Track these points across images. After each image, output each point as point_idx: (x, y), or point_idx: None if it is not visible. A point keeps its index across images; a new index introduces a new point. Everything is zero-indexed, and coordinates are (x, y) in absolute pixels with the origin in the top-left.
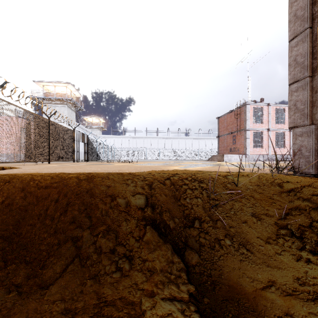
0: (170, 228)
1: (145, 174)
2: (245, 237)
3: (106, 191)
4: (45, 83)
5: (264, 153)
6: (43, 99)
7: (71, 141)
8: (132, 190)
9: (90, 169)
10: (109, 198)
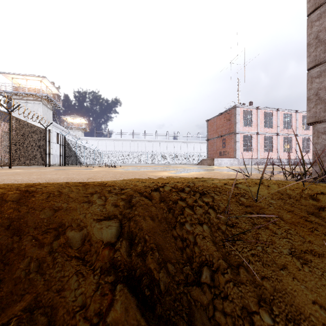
0: (160, 291)
1: (123, 184)
2: (293, 300)
3: (48, 217)
4: (14, 76)
5: (253, 157)
6: (13, 93)
7: (42, 142)
8: (97, 214)
9: (49, 177)
10: (52, 231)
